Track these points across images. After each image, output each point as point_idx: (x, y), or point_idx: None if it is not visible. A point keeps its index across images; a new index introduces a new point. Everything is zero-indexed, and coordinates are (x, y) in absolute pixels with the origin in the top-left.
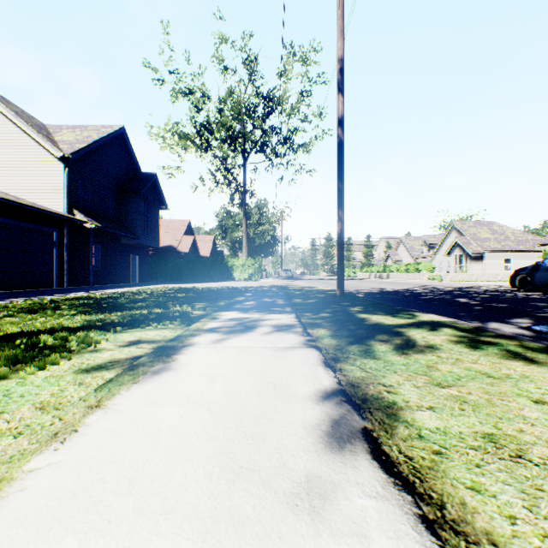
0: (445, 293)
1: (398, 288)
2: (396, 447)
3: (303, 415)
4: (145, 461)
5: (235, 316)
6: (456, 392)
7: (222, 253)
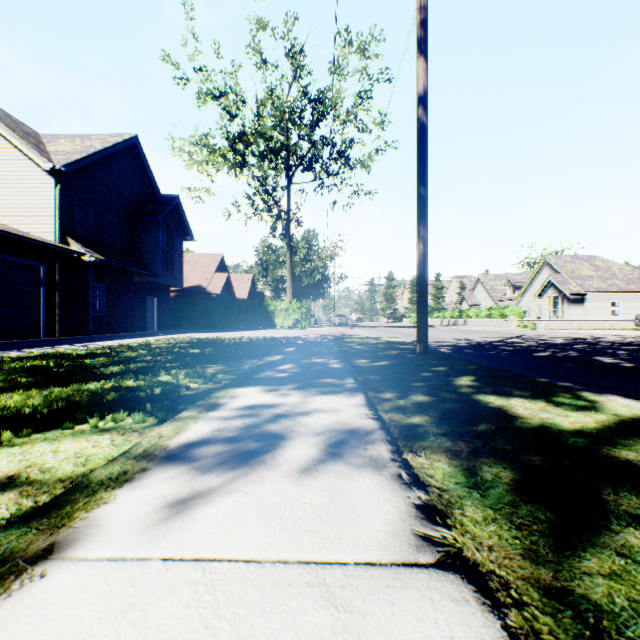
0: (562, 347)
1: (489, 339)
2: None
3: None
4: None
5: (253, 400)
6: None
7: (262, 295)
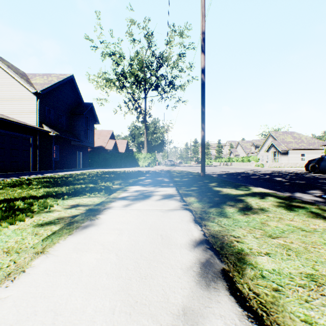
0: (266, 174)
1: (237, 171)
2: (246, 285)
3: (181, 259)
4: (68, 296)
5: (138, 189)
6: (283, 242)
7: (132, 150)
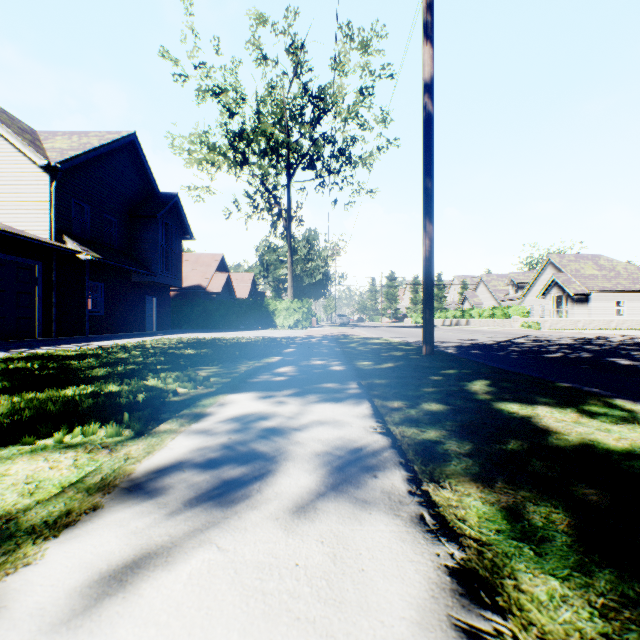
0: (573, 347)
1: (495, 339)
2: None
3: None
4: None
5: (244, 409)
6: None
7: (263, 295)
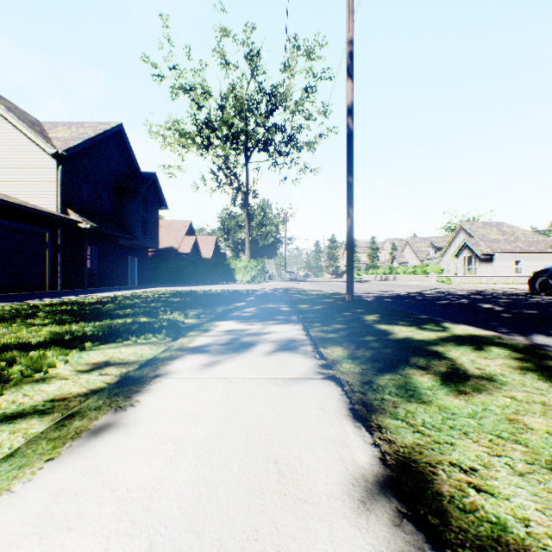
0: (461, 297)
1: (408, 291)
2: None
3: None
4: None
5: (231, 327)
6: None
7: (224, 255)
